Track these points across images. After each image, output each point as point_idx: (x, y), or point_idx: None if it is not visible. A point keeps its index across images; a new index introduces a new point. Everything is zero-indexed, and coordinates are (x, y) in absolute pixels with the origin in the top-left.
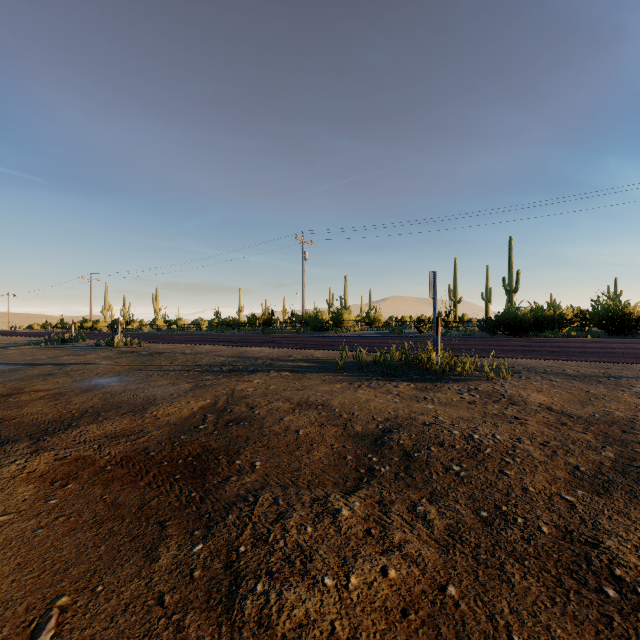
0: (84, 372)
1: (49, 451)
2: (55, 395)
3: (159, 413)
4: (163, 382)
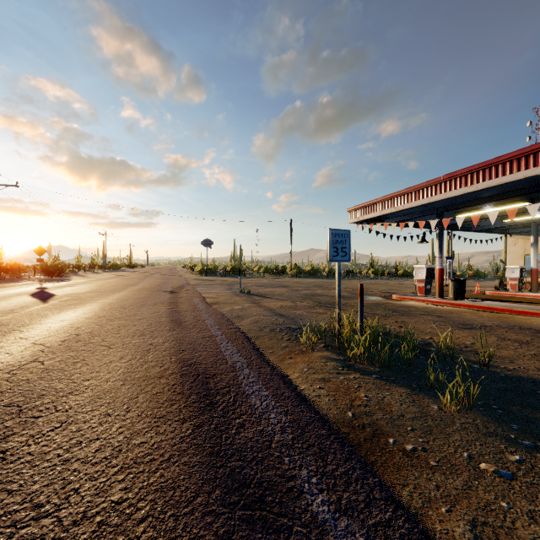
0: None
1: None
2: None
3: None
4: None
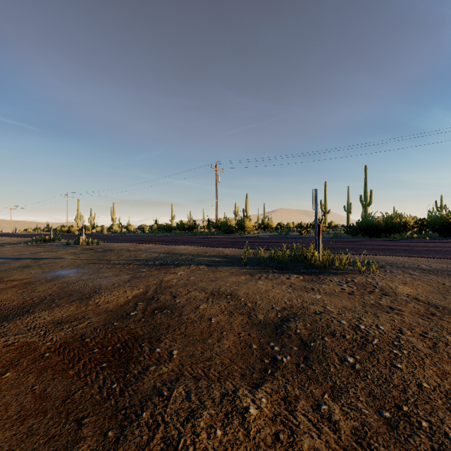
0: (52, 265)
1: (1, 337)
2: (25, 284)
3: (100, 301)
4: (109, 273)
